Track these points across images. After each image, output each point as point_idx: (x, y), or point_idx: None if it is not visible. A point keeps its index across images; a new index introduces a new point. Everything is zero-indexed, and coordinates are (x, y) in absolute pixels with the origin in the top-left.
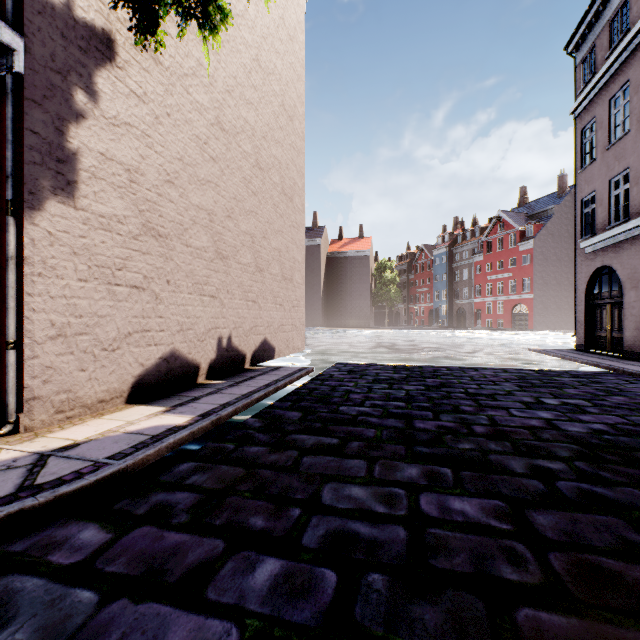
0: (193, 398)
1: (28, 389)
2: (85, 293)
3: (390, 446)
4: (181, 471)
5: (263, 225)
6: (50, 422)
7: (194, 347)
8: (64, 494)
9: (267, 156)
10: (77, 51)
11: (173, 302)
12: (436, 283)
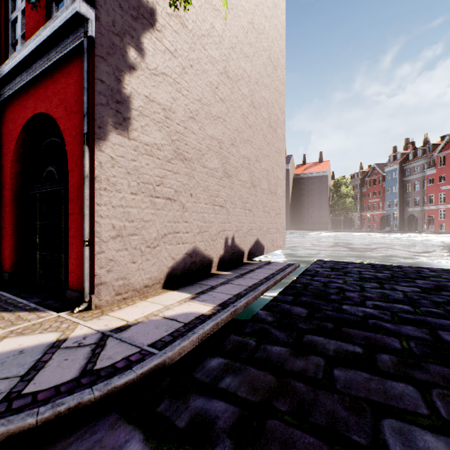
0: (210, 287)
1: (97, 276)
2: (135, 203)
3: (432, 366)
4: (213, 368)
5: (256, 151)
6: (112, 302)
7: (209, 245)
8: (115, 387)
9: (258, 97)
10: (130, 18)
11: (194, 210)
12: (387, 194)
